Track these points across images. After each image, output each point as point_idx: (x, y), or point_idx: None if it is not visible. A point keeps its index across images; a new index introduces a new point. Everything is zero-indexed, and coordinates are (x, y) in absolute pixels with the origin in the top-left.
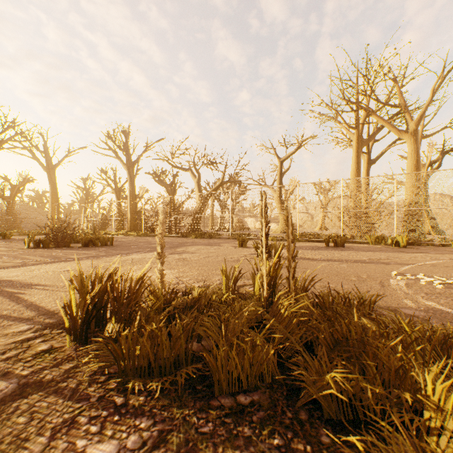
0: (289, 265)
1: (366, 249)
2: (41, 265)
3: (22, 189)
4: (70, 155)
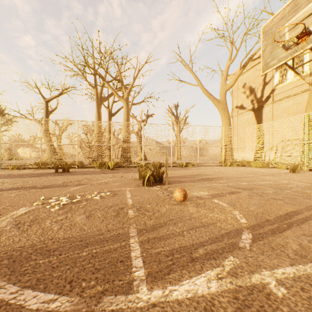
0: None
1: (83, 173)
2: None
3: None
4: None
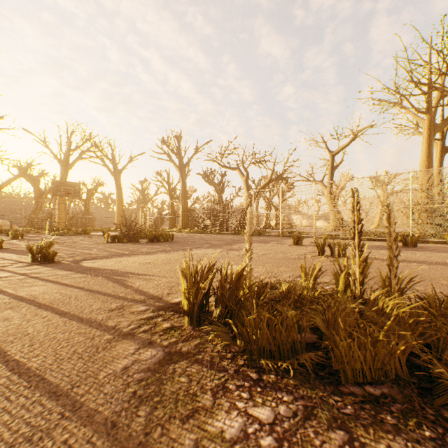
0: (389, 264)
1: (445, 250)
2: (125, 257)
3: (95, 192)
4: (132, 161)
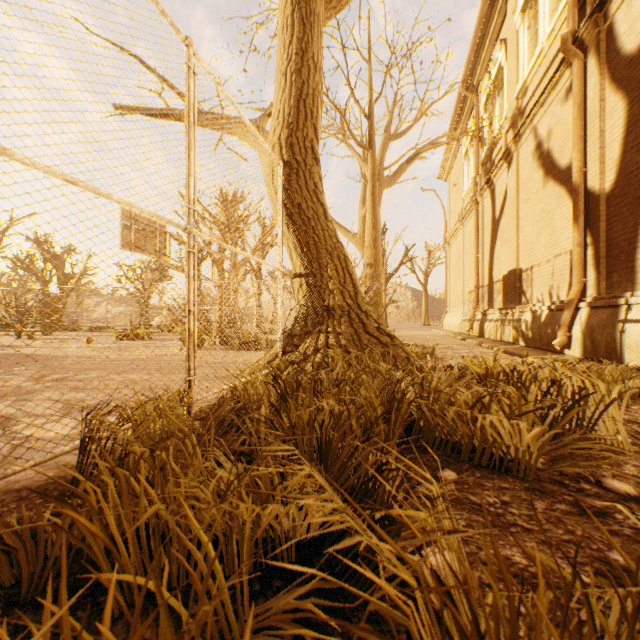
0: None
1: None
2: None
3: None
4: None
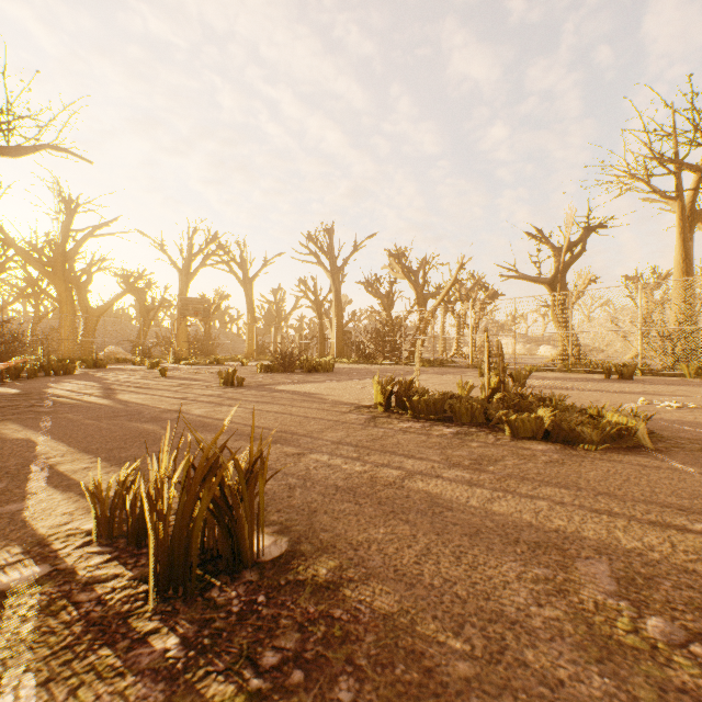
0: (500, 375)
1: (663, 383)
2: (299, 384)
3: (218, 308)
4: (266, 265)
